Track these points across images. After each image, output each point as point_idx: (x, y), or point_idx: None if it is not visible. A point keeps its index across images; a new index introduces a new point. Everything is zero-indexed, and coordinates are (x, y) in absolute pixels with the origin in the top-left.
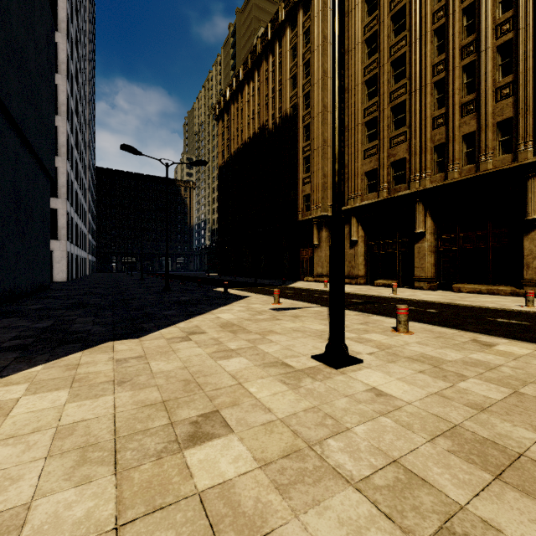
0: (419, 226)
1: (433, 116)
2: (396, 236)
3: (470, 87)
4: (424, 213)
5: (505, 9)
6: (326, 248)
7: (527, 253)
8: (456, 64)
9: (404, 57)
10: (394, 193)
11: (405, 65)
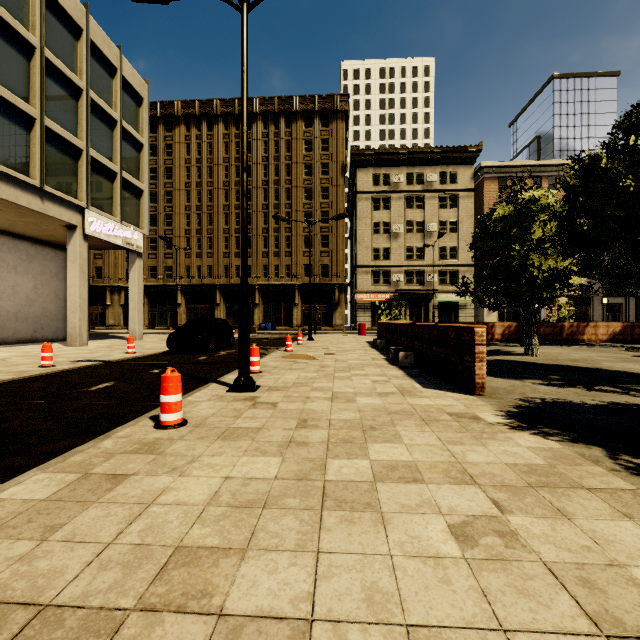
0: (179, 301)
1: (185, 252)
2: (167, 304)
3: (199, 247)
4: (181, 295)
5: (210, 224)
6: (118, 307)
7: (216, 315)
8: (194, 235)
9: (171, 215)
10: (166, 282)
11: (172, 220)
